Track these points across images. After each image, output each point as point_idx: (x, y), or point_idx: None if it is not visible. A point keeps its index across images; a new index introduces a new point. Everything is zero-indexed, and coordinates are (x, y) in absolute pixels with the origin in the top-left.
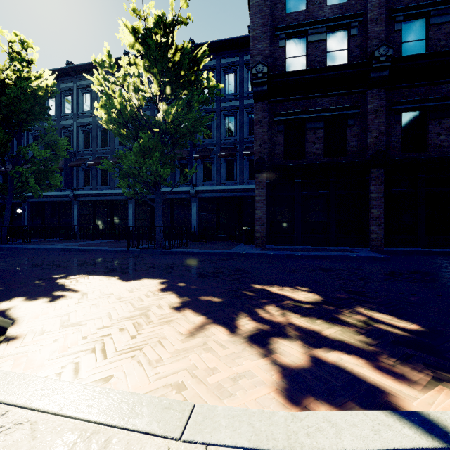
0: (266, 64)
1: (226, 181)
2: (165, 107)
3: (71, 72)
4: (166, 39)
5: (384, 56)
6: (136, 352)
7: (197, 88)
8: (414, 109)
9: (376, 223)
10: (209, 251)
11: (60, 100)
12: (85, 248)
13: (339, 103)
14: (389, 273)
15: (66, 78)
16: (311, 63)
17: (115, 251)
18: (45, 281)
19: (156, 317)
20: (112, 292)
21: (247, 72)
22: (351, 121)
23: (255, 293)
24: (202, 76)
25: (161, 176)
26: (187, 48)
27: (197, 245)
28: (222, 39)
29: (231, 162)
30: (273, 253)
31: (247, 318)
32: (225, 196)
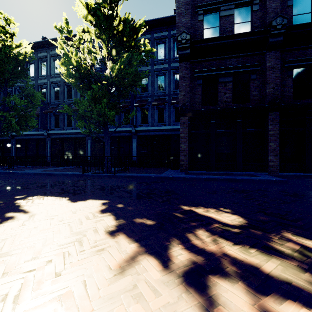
0: (188, 33)
1: (158, 123)
2: (111, 64)
3: (45, 44)
4: (111, 11)
5: (280, 25)
6: (53, 302)
7: (136, 51)
8: (302, 66)
9: (273, 153)
10: (145, 175)
11: (37, 65)
12: (51, 173)
13: (244, 62)
14: (293, 195)
15: (42, 49)
16: (222, 32)
17: (74, 175)
18: (5, 202)
19: (89, 244)
20: (57, 214)
21: (174, 42)
22: (253, 76)
23: (184, 215)
24: (140, 43)
25: (108, 118)
26: (128, 19)
27: (136, 170)
28: (155, 18)
29: (162, 109)
30: (194, 177)
31: (180, 246)
32: (157, 134)
